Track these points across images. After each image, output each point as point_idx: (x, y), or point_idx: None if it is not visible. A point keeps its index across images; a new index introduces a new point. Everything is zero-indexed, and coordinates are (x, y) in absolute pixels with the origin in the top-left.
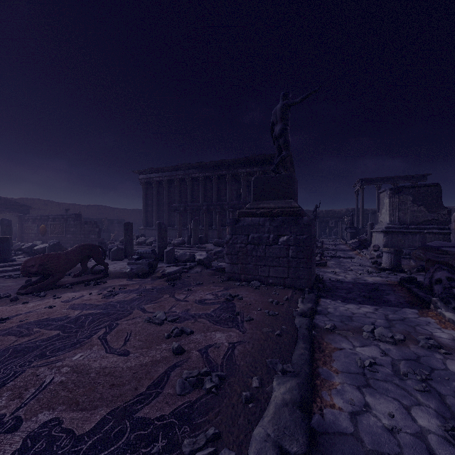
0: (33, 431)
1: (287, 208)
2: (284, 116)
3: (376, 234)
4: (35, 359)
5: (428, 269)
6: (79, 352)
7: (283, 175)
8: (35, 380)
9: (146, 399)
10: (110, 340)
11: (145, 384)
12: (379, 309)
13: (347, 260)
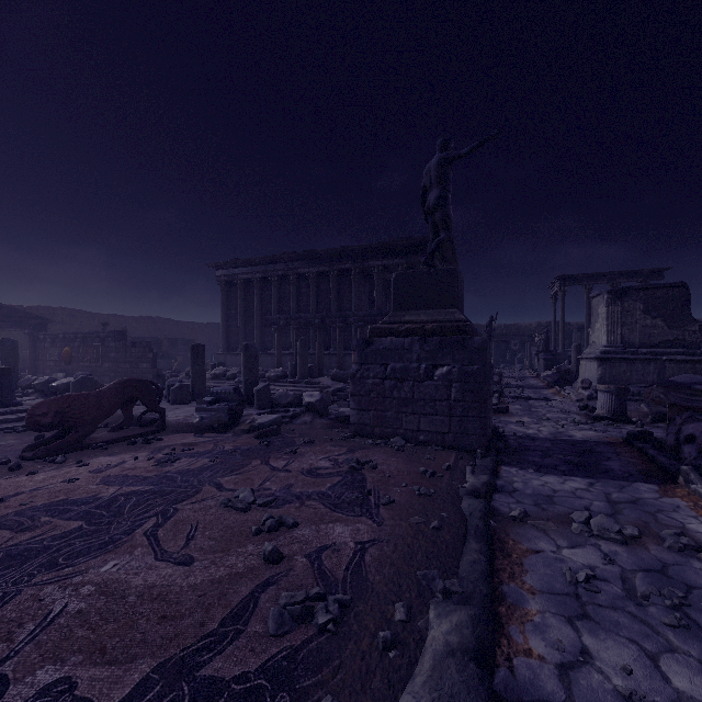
0: (26, 701)
1: (448, 322)
2: (442, 176)
3: (586, 363)
4: (40, 571)
5: (672, 418)
6: (111, 559)
7: (441, 271)
8: (36, 609)
9: (219, 643)
10: (163, 537)
11: (217, 615)
12: (596, 484)
13: (540, 403)
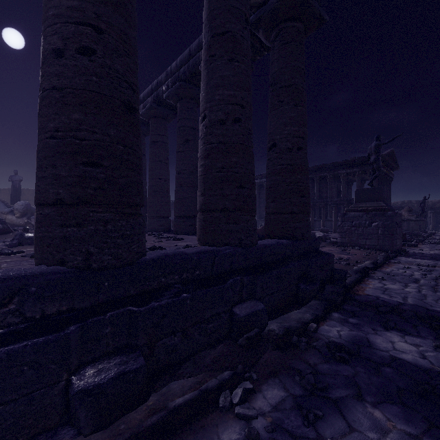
0: None
1: (378, 207)
2: (376, 151)
3: None
4: None
5: None
6: None
7: (375, 188)
8: None
9: None
10: None
11: None
12: (435, 261)
13: None
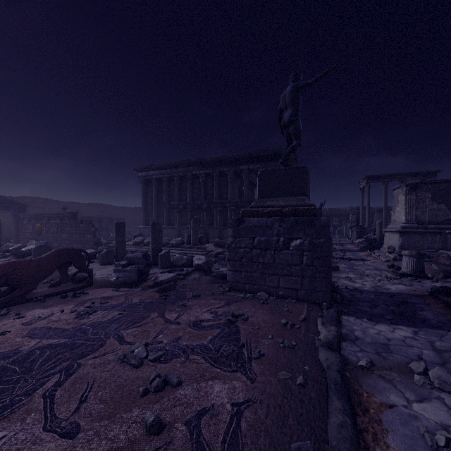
0: None
1: (300, 206)
2: (294, 100)
3: (389, 235)
4: None
5: None
6: (1, 429)
7: (294, 168)
8: None
9: None
10: (59, 399)
11: None
12: (420, 333)
13: (359, 263)
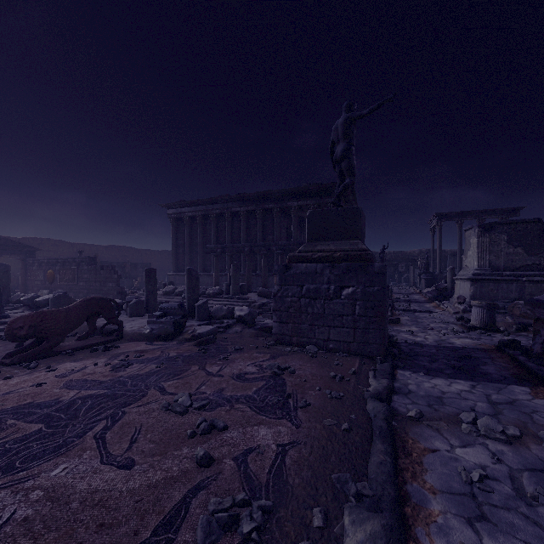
0: None
1: (352, 251)
2: (347, 132)
3: (460, 283)
4: None
5: (537, 330)
6: (62, 463)
7: (347, 209)
8: None
9: None
10: (110, 440)
11: (151, 523)
12: (477, 386)
13: (424, 315)
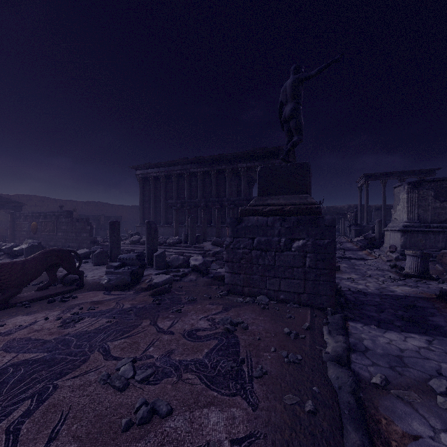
0: None
1: (302, 205)
2: (295, 93)
3: (390, 233)
4: None
5: None
6: None
7: (296, 164)
8: None
9: None
10: (24, 435)
11: None
12: (434, 342)
13: (360, 262)
